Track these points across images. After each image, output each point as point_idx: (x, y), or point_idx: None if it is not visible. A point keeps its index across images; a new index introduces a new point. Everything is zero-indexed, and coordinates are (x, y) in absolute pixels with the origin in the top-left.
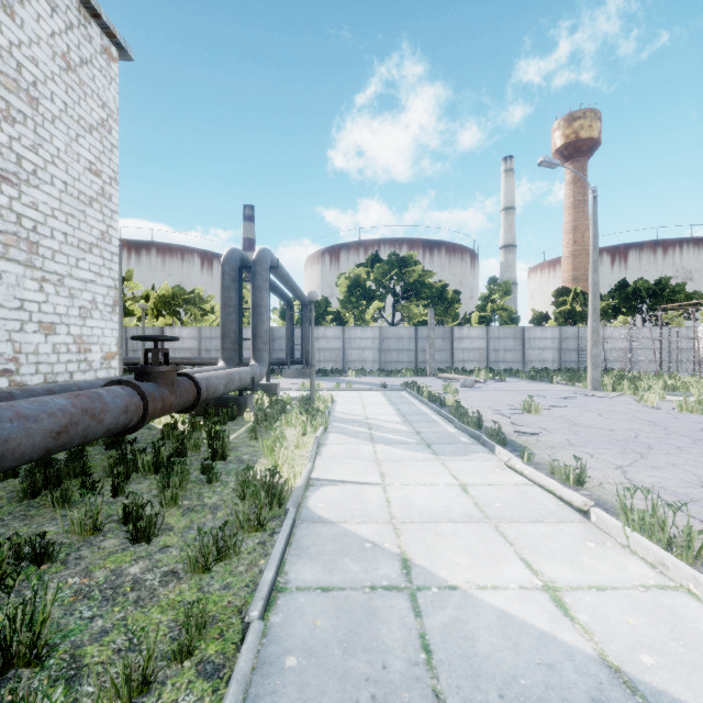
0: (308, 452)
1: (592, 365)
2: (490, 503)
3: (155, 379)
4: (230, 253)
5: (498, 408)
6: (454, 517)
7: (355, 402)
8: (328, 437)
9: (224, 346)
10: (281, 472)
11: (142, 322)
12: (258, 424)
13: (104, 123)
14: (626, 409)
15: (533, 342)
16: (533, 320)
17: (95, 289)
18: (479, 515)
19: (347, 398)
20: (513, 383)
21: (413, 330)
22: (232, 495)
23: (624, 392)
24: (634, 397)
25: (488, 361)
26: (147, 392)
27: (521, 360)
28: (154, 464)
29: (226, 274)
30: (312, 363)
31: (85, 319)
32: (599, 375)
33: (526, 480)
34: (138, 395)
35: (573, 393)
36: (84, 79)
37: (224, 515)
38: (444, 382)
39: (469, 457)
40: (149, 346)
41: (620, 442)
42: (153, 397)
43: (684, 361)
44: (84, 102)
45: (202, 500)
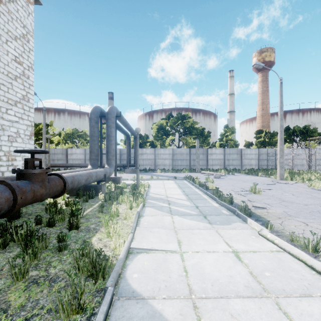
0: (132, 222)
1: (280, 167)
2: (261, 272)
3: (29, 178)
4: (94, 108)
5: (236, 190)
6: (239, 291)
7: (160, 187)
8: (145, 210)
9: (91, 157)
10: (112, 240)
11: (48, 144)
12: (106, 201)
13: (25, 36)
14: (304, 190)
15: (246, 155)
16: (245, 145)
17: (18, 126)
18: (258, 288)
19: (156, 184)
20: (239, 176)
21: (188, 150)
22: (71, 265)
23: (297, 181)
24: (303, 183)
25: (224, 165)
26: (17, 188)
27: (240, 164)
28: (26, 235)
29: (92, 119)
30: (137, 166)
31: (12, 142)
32: (283, 172)
33: (277, 247)
34: (9, 191)
35: (271, 181)
36: (11, 10)
37: (58, 289)
38: (204, 175)
39: (232, 226)
40: (60, 158)
41: (316, 213)
42: (24, 190)
43: (318, 165)
44: (11, 23)
45: (48, 270)
